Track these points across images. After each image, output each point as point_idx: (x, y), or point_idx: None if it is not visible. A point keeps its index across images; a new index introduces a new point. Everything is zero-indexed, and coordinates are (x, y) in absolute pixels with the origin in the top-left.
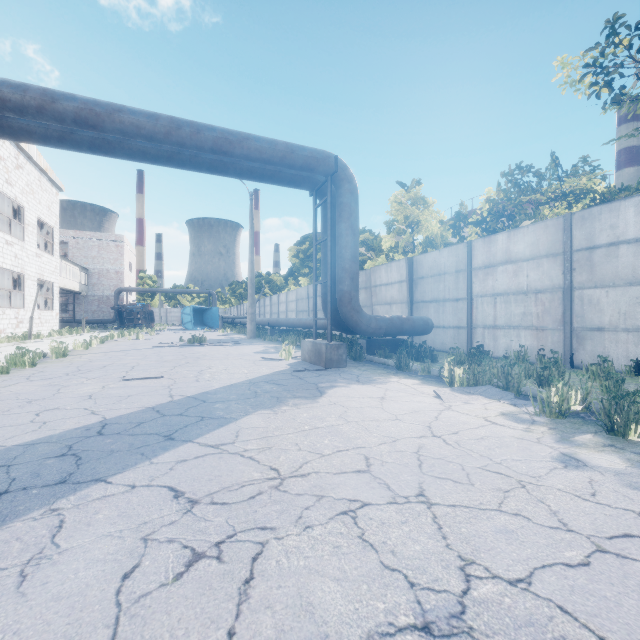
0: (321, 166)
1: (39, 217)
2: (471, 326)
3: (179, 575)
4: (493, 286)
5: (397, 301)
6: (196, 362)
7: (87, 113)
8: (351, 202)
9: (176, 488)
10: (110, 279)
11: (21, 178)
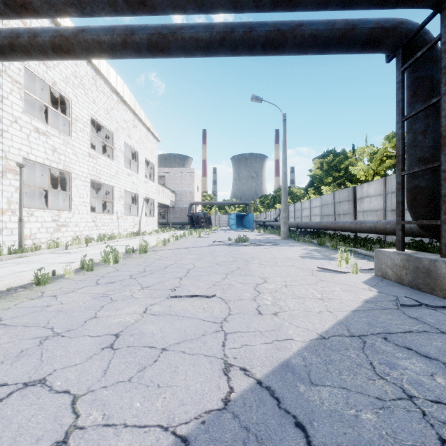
0: None
1: (146, 158)
2: None
3: None
4: None
5: None
6: (247, 268)
7: None
8: None
9: None
10: (186, 197)
11: (136, 133)
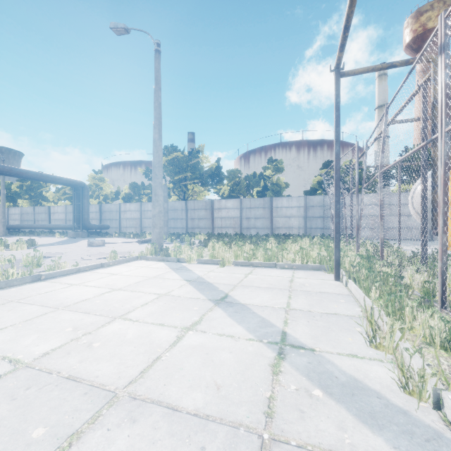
0: (80, 185)
1: None
2: (121, 227)
3: None
4: (126, 216)
5: (95, 219)
6: None
7: (20, 173)
8: (88, 194)
9: None
10: None
11: None
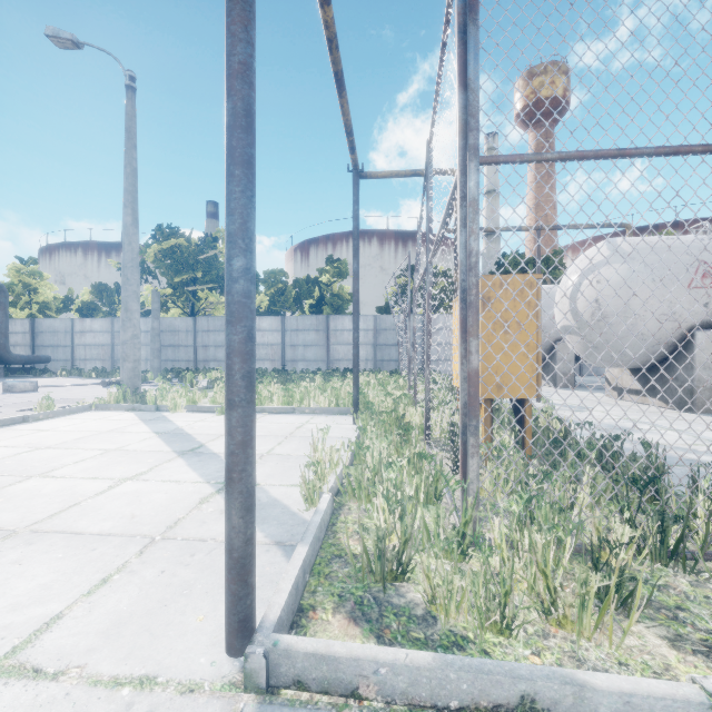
0: None
1: None
2: (74, 359)
3: None
4: (85, 341)
5: (22, 344)
6: None
7: None
8: (6, 302)
9: None
10: None
11: None
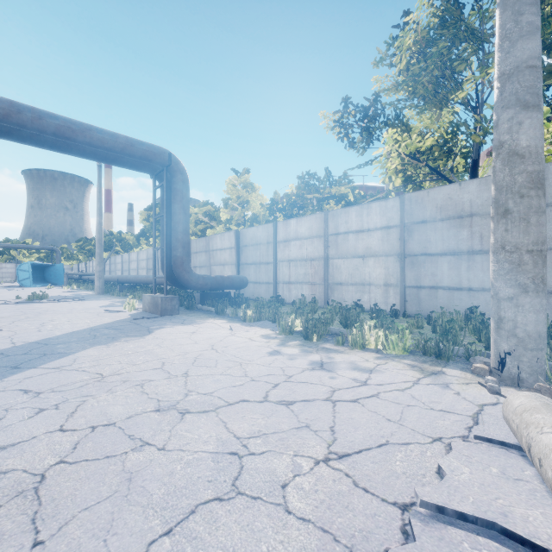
0: (158, 159)
1: None
2: (276, 282)
3: (32, 416)
4: (289, 255)
5: (229, 263)
6: (37, 317)
7: None
8: (183, 189)
9: (26, 389)
10: None
11: None
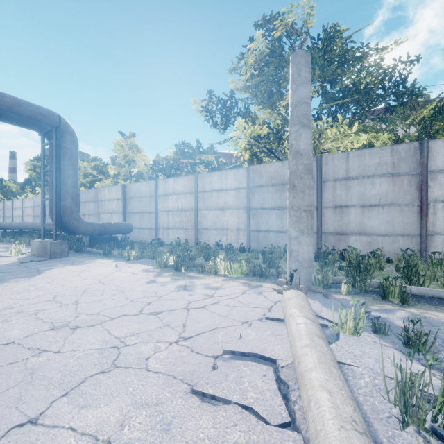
0: (47, 120)
1: None
2: (157, 228)
3: None
4: (167, 206)
5: (116, 212)
6: None
7: None
8: (72, 148)
9: None
10: None
11: None
